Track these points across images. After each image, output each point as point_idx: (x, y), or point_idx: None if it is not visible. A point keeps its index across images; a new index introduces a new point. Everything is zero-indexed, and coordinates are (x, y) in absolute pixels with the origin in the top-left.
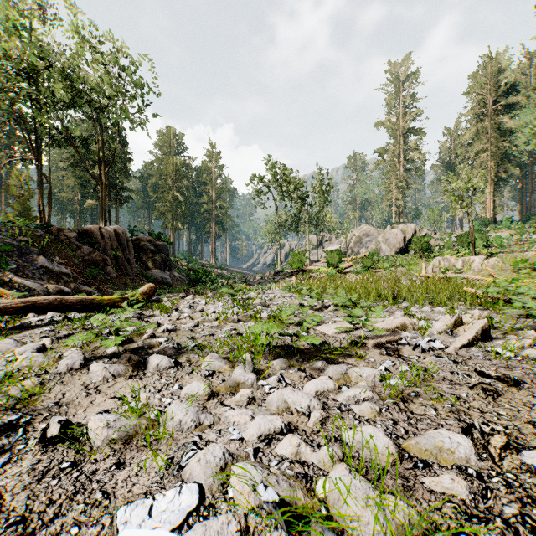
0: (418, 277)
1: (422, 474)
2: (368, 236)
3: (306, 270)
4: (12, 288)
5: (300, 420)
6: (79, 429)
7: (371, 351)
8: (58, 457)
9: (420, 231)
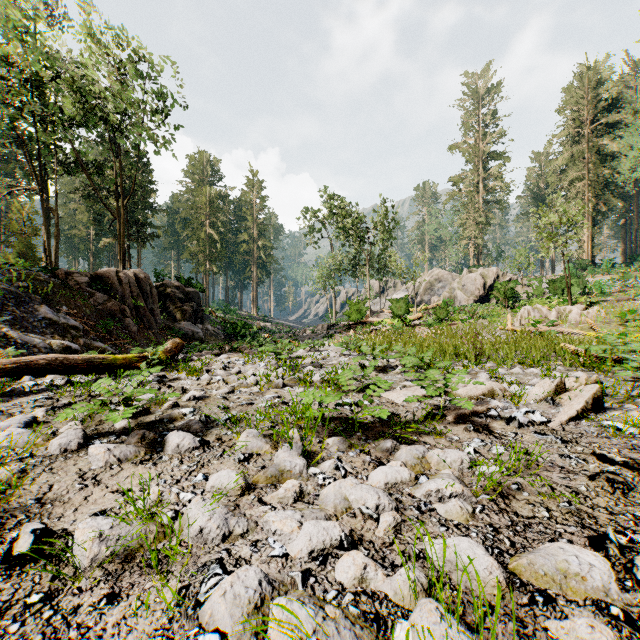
0: (502, 331)
1: (544, 613)
2: (440, 282)
3: (367, 323)
4: (6, 344)
5: (365, 525)
6: (63, 540)
7: (453, 425)
8: (26, 585)
9: (503, 276)
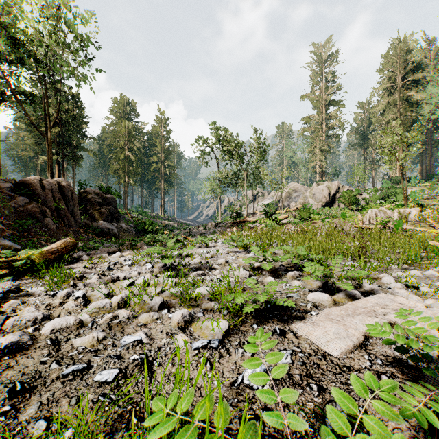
0: (356, 229)
1: None
2: (296, 192)
3: (245, 222)
4: None
5: None
6: None
7: None
8: None
9: (342, 187)
